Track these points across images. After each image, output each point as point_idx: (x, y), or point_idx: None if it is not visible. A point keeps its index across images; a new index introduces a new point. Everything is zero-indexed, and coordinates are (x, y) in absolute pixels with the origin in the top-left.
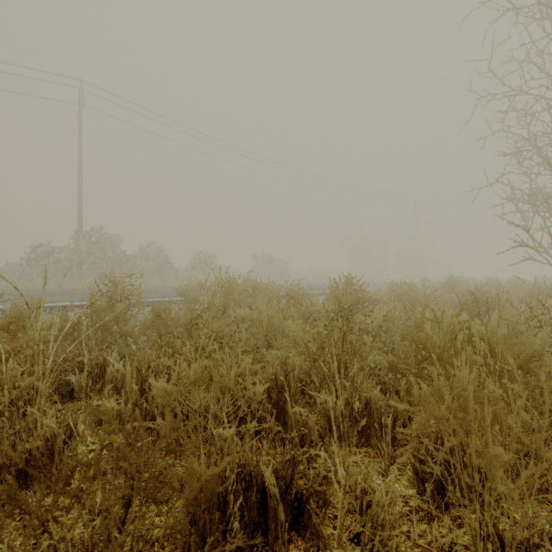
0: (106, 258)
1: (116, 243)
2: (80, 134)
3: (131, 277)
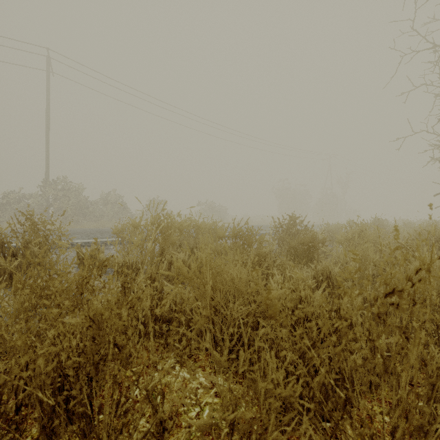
0: (70, 203)
1: (79, 191)
2: (48, 96)
3: (52, 215)
